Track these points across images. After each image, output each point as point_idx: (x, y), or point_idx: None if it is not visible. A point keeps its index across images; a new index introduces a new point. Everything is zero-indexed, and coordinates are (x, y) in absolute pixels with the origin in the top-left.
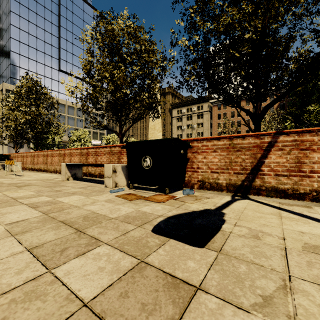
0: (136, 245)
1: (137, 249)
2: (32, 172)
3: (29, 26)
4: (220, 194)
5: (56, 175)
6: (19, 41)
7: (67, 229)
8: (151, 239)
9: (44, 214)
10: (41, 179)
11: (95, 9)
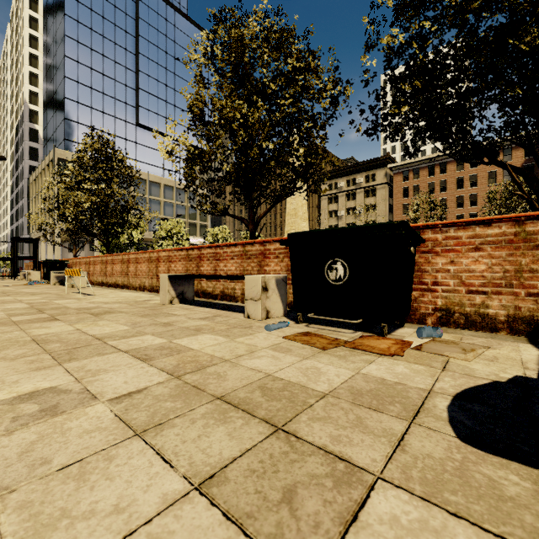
0: (475, 493)
1: (493, 509)
2: (105, 289)
3: (92, 57)
4: (497, 338)
5: (146, 294)
6: (78, 82)
7: (247, 421)
8: (490, 469)
9: (173, 376)
10: (126, 302)
11: (192, 21)
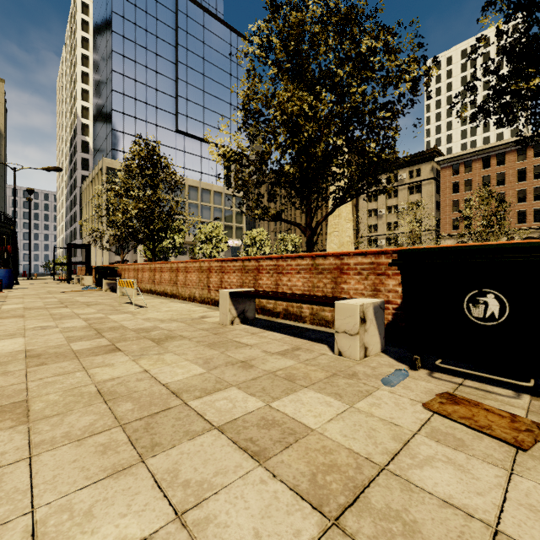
0: None
1: None
2: (154, 298)
3: (136, 69)
4: None
5: (197, 306)
6: (123, 94)
7: None
8: None
9: (326, 518)
10: (182, 319)
11: (228, 26)
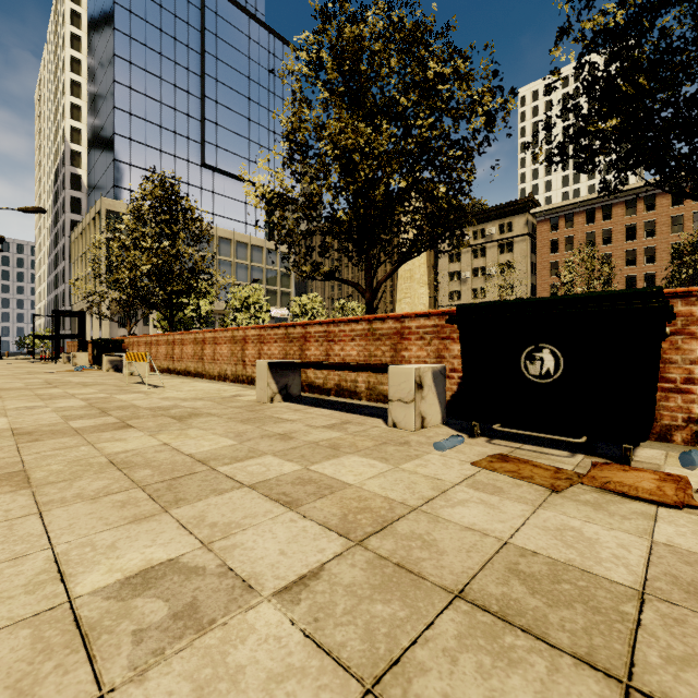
0: None
1: None
2: (173, 378)
3: (148, 81)
4: None
5: (229, 386)
6: (130, 113)
7: (551, 661)
8: None
9: (351, 541)
10: (209, 398)
11: (271, 30)
